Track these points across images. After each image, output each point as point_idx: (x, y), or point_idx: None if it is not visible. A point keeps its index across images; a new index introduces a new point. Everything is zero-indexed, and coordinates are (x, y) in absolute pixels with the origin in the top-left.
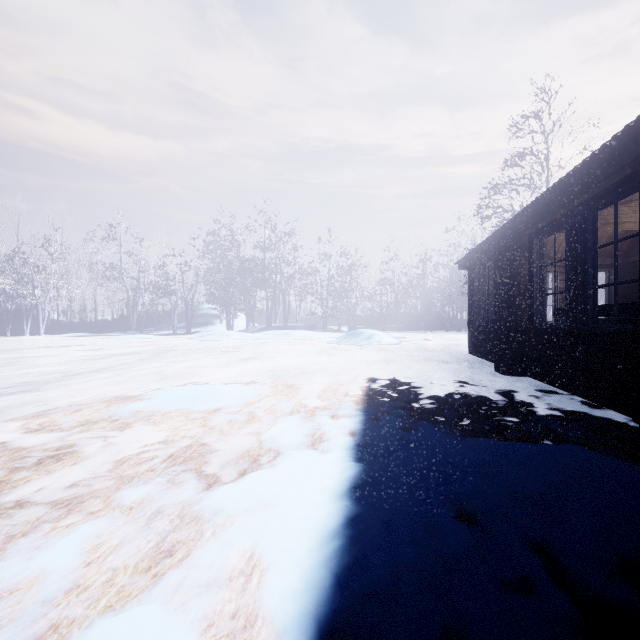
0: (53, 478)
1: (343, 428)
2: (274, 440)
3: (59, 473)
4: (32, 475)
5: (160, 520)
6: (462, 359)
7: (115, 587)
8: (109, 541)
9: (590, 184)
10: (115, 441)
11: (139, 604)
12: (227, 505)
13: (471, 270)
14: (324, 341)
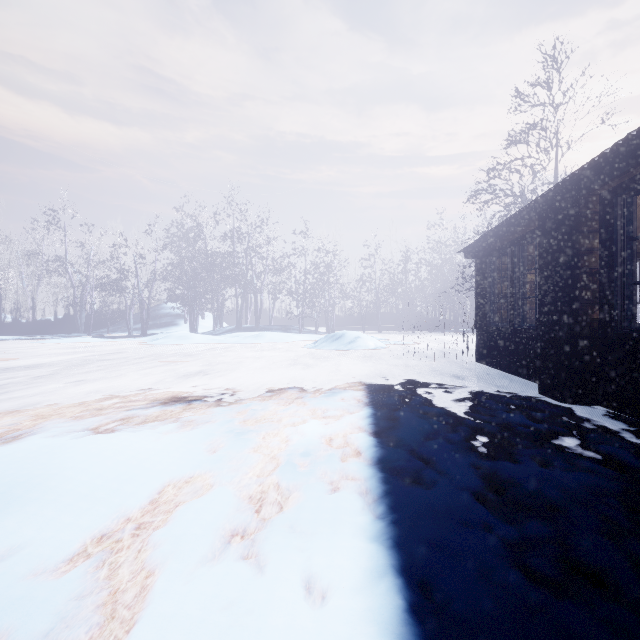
0: None
1: None
2: None
3: None
4: None
5: None
6: (475, 371)
7: None
8: None
9: None
10: None
11: None
12: None
13: (481, 259)
14: (299, 345)
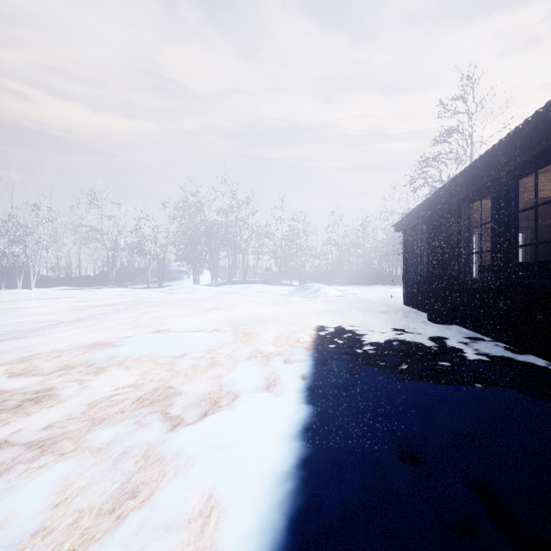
0: (31, 420)
1: (295, 372)
2: (233, 383)
3: (36, 415)
4: (11, 417)
5: (126, 461)
6: (398, 309)
7: (79, 529)
8: (77, 482)
9: (514, 155)
10: (90, 384)
11: (101, 548)
12: (189, 446)
13: (406, 232)
14: (278, 294)
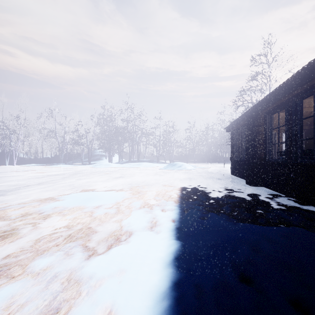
0: None
1: (168, 217)
2: (129, 225)
3: (1, 248)
4: None
5: (55, 283)
6: (228, 177)
7: None
8: (19, 300)
9: (301, 84)
10: (39, 226)
11: None
12: (98, 271)
13: (232, 132)
14: (157, 168)
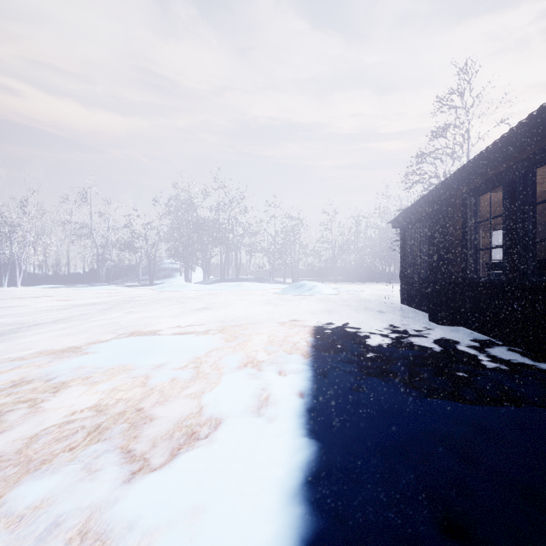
0: None
1: (291, 388)
2: (217, 405)
3: None
4: None
5: (52, 542)
6: (396, 309)
7: None
8: None
9: (536, 138)
10: (42, 407)
11: None
12: (146, 513)
13: (403, 228)
14: (271, 292)
